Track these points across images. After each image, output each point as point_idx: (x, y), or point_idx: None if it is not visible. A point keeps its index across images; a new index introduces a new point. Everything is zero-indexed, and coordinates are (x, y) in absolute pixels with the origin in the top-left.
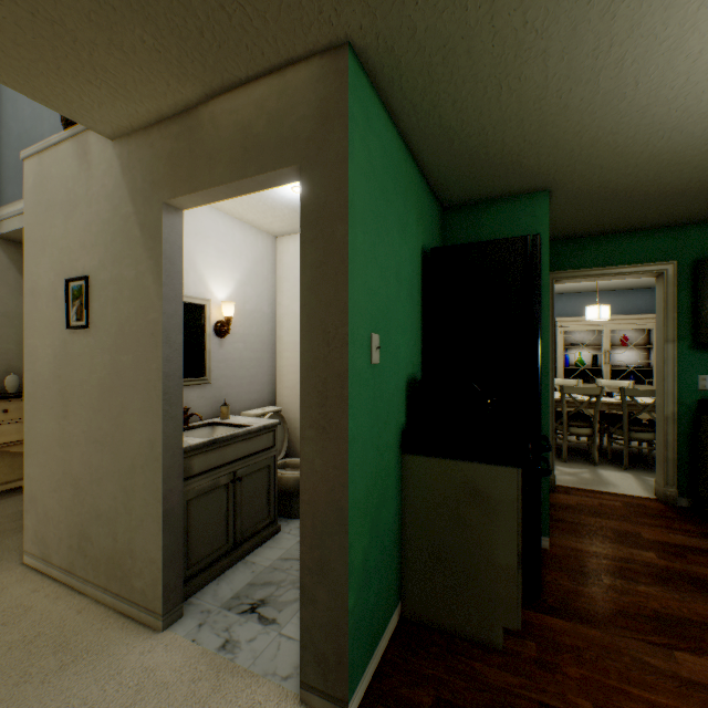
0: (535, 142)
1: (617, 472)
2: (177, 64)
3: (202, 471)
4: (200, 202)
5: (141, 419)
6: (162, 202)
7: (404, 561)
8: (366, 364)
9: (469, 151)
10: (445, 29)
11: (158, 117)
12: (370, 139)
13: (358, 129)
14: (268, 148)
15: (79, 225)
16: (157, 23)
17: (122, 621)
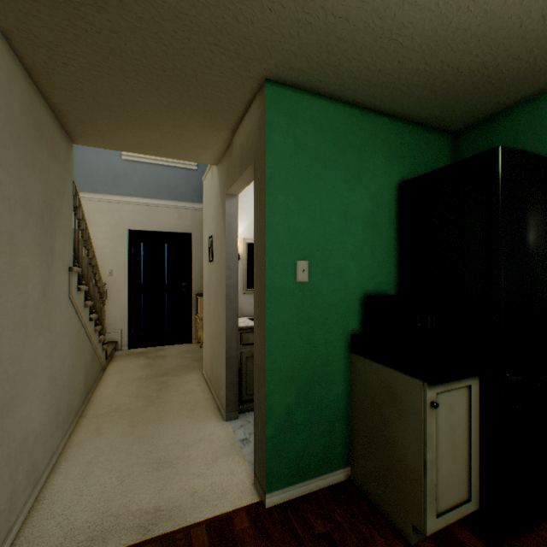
0: (491, 50)
1: None
2: (211, 127)
3: None
4: (239, 190)
5: (222, 308)
6: (225, 194)
7: (351, 436)
8: (291, 281)
9: (423, 88)
10: (310, 40)
11: (223, 150)
12: (296, 129)
13: (279, 128)
14: (247, 155)
15: (211, 210)
16: (192, 117)
17: (216, 409)
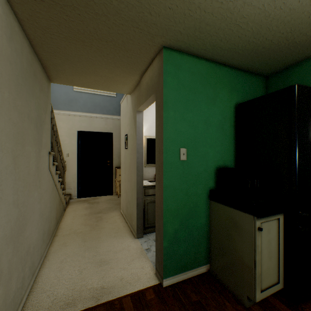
0: (291, 30)
1: None
2: (129, 73)
3: (152, 194)
4: (144, 108)
5: (133, 175)
6: (136, 111)
7: (209, 247)
8: (176, 160)
9: (251, 51)
10: (190, 25)
11: (135, 86)
12: (179, 74)
13: (170, 74)
14: (150, 89)
15: (126, 120)
16: (119, 67)
17: (130, 232)
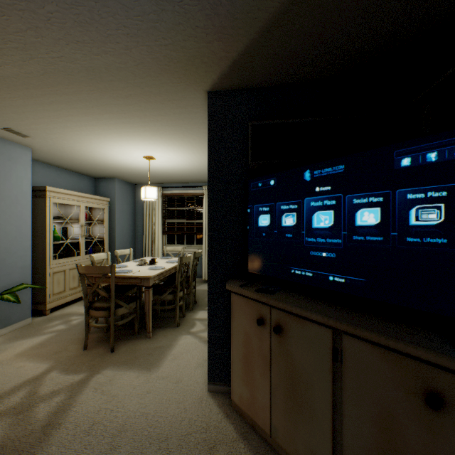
0: None
1: (201, 313)
2: None
3: None
4: None
5: None
6: None
7: None
8: None
9: None
10: None
11: None
12: None
13: None
14: None
15: None
16: None
17: None
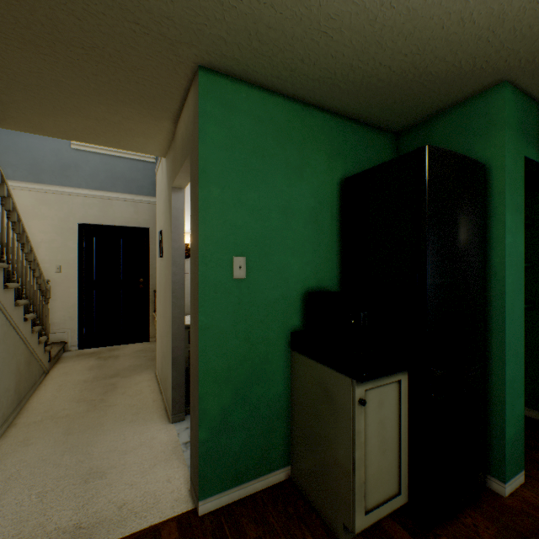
0: (419, 50)
1: None
2: (150, 115)
3: None
4: (185, 183)
5: (169, 306)
6: (171, 187)
7: (291, 434)
8: (227, 278)
9: (360, 85)
10: (237, 26)
11: (169, 141)
12: (232, 120)
13: (214, 118)
14: (186, 146)
15: (162, 204)
16: (127, 103)
17: (163, 411)
